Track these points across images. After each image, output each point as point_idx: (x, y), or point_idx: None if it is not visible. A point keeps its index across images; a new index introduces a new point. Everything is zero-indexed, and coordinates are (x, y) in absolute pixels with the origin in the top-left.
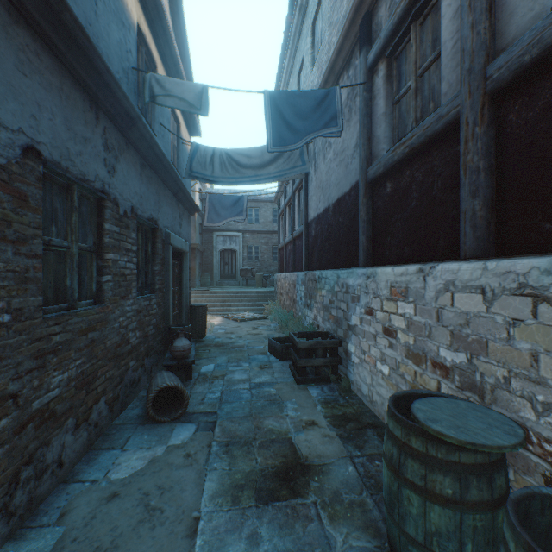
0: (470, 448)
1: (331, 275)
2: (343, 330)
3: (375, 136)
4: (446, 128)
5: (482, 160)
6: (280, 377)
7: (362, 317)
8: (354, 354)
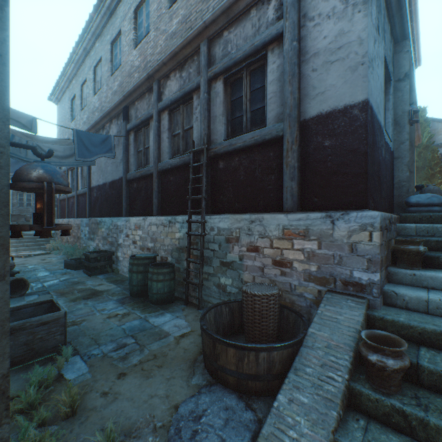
0: (147, 259)
1: (109, 220)
2: (115, 247)
3: (130, 161)
4: (151, 174)
5: (157, 189)
6: (79, 275)
7: (125, 239)
8: (121, 256)
